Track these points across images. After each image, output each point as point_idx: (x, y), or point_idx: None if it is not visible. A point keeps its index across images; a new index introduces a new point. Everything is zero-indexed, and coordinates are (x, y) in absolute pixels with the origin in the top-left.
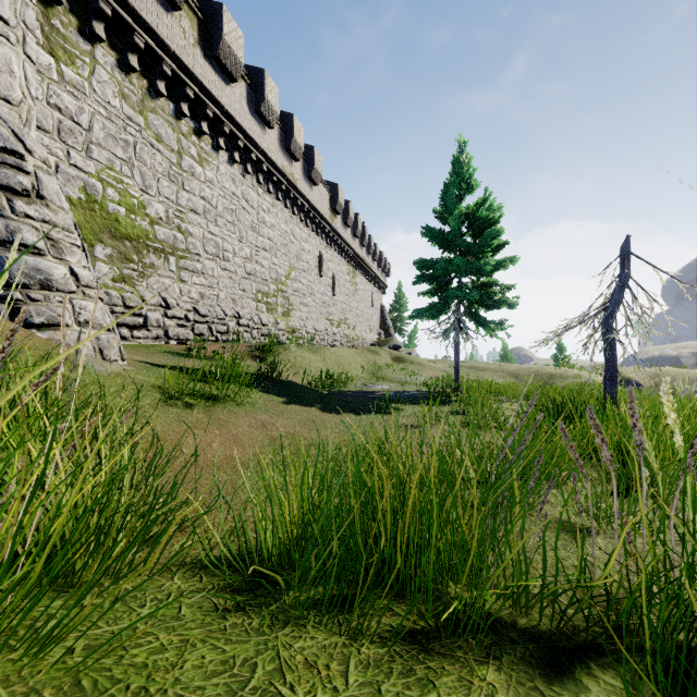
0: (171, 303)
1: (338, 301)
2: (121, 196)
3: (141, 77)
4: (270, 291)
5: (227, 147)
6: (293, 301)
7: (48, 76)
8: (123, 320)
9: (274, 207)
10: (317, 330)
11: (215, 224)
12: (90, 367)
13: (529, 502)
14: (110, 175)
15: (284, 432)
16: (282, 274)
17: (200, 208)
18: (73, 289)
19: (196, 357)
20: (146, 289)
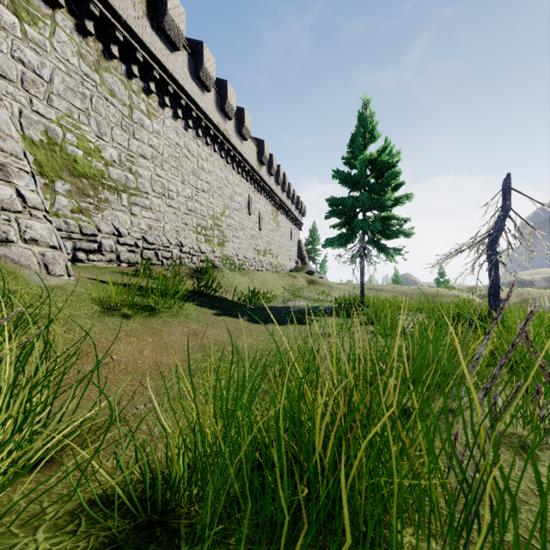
0: (123, 232)
1: (263, 235)
2: (79, 140)
3: (96, 41)
4: (208, 225)
5: (171, 105)
6: (227, 234)
7: (12, 33)
8: (80, 245)
9: (212, 156)
10: (247, 258)
11: (161, 168)
12: (30, 279)
13: (450, 408)
14: (69, 122)
15: (213, 340)
16: (218, 212)
17: (149, 154)
18: (19, 209)
19: (142, 277)
20: (101, 220)
